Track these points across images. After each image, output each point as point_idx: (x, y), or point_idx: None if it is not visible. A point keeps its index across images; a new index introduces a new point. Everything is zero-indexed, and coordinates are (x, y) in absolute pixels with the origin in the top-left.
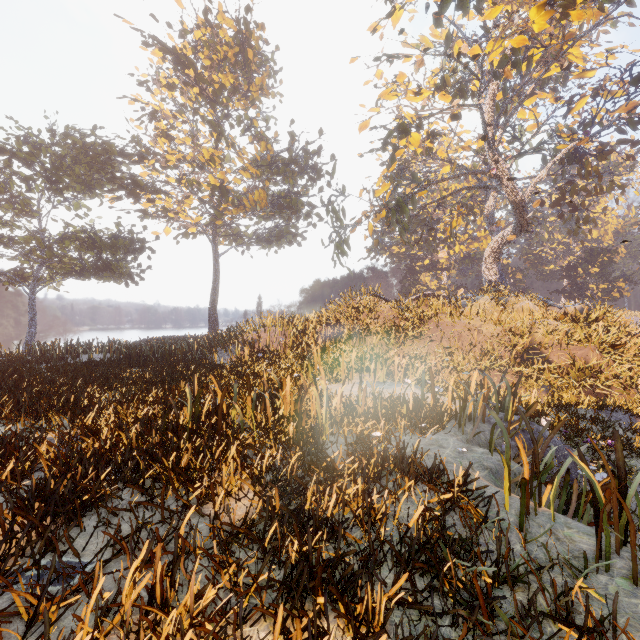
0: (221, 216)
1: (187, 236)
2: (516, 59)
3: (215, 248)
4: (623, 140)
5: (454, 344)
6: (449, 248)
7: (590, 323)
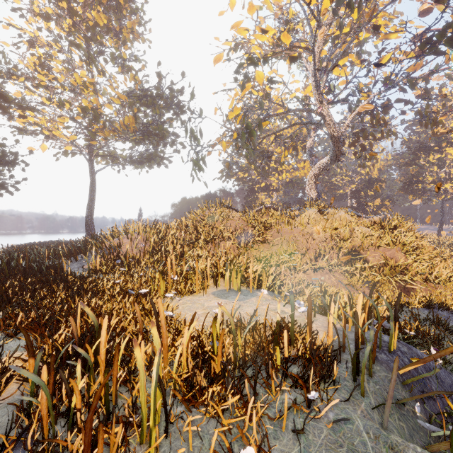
0: (95, 137)
1: (66, 154)
2: (350, 1)
3: (91, 165)
4: (400, 99)
5: (292, 247)
6: (279, 175)
7: (390, 230)
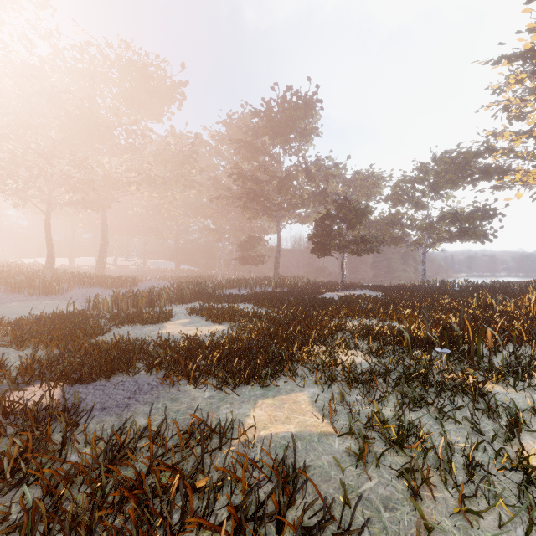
0: None
1: None
2: None
3: None
4: None
5: None
6: None
7: None
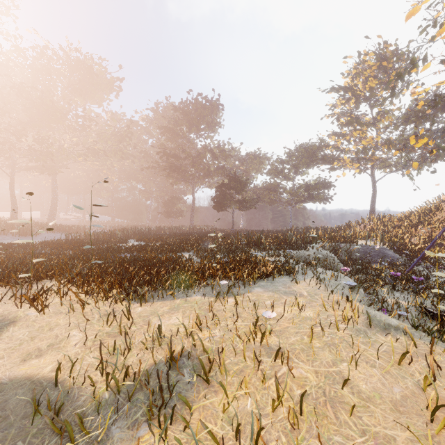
0: (369, 161)
1: (360, 172)
2: None
3: (372, 177)
4: None
5: None
6: None
7: None
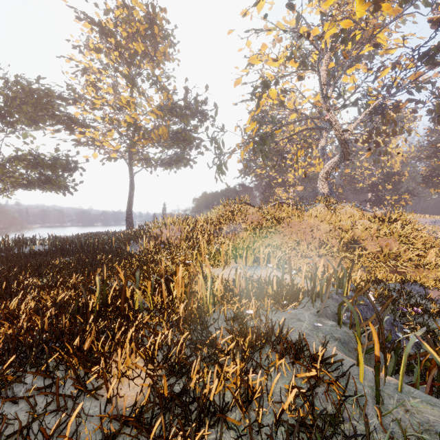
0: (135, 145)
1: (110, 159)
2: (344, 37)
3: (131, 168)
4: (410, 99)
5: (300, 237)
6: (295, 171)
7: (391, 222)
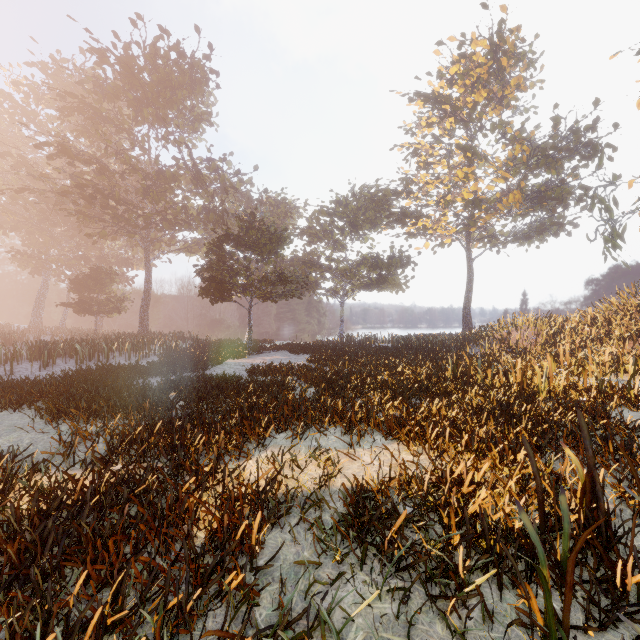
0: (474, 224)
1: (442, 245)
2: None
3: (468, 253)
4: None
5: None
6: None
7: None
